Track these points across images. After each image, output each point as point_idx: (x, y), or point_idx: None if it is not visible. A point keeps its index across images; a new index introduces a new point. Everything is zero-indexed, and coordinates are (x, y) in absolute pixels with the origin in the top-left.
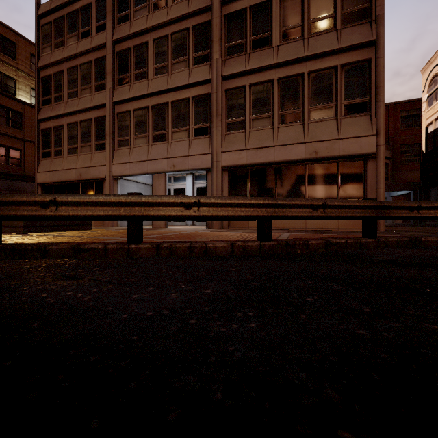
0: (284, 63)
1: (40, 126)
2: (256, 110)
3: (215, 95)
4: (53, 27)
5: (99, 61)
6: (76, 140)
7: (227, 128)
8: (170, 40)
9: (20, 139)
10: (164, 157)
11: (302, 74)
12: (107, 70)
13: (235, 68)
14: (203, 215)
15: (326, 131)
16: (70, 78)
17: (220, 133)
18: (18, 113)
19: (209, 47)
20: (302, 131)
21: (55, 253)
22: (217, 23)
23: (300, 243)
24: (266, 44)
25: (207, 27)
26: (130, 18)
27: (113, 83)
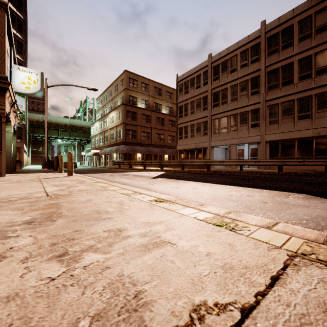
0: (300, 91)
1: (178, 126)
2: (284, 114)
3: (262, 109)
4: (183, 85)
5: (204, 98)
6: (194, 131)
7: (268, 123)
8: (238, 85)
9: (163, 130)
10: (236, 138)
11: (311, 95)
12: (208, 102)
13: (273, 96)
14: (260, 164)
15: (325, 122)
16: (191, 106)
17: (265, 126)
18: (163, 119)
19: (259, 87)
20: (311, 123)
21: (223, 172)
22: (263, 77)
23: (293, 172)
24: (290, 83)
25: (258, 78)
26: (219, 78)
27: (211, 106)
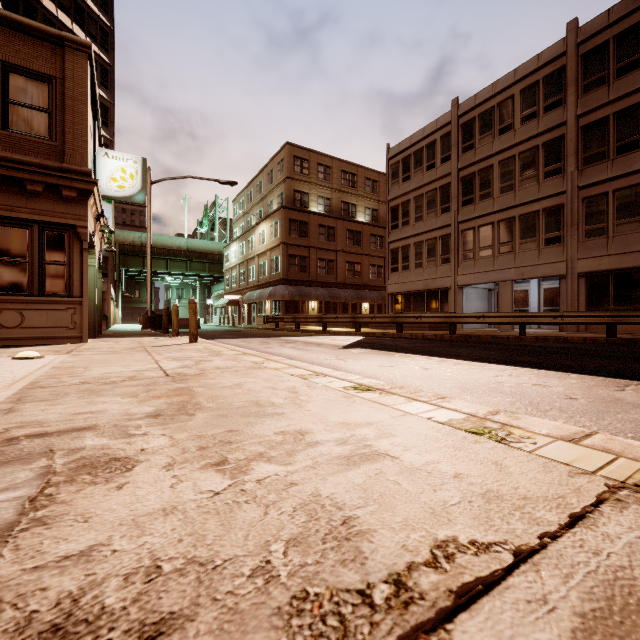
0: None
1: (389, 247)
2: (622, 215)
3: (570, 206)
4: (400, 165)
5: (443, 188)
6: (421, 256)
7: (584, 235)
8: (517, 159)
9: (360, 255)
10: (511, 267)
11: None
12: (452, 196)
13: (594, 177)
14: (565, 322)
15: None
16: (416, 205)
17: (576, 241)
18: (359, 233)
19: (562, 160)
20: None
21: (484, 339)
22: (571, 138)
23: None
24: (635, 148)
25: (560, 142)
26: (474, 146)
27: (458, 205)
